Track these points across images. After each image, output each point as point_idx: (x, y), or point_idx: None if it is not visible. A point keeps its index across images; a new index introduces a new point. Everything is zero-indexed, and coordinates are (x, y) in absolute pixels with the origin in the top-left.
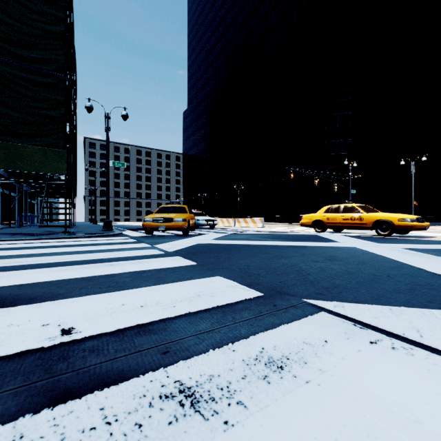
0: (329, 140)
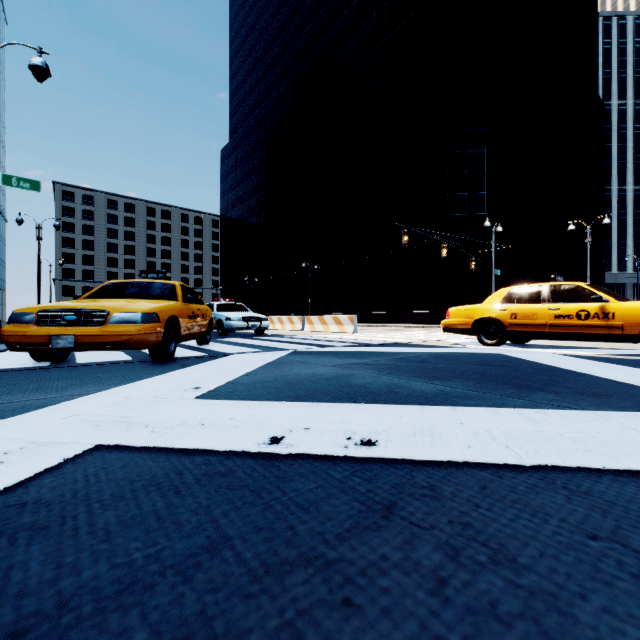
0: (453, 192)
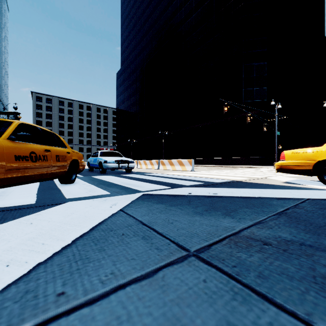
0: (247, 88)
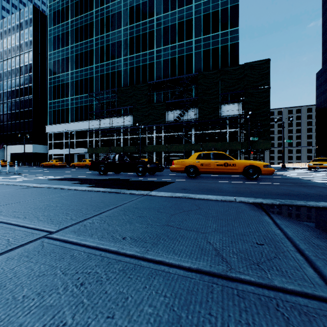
0: None
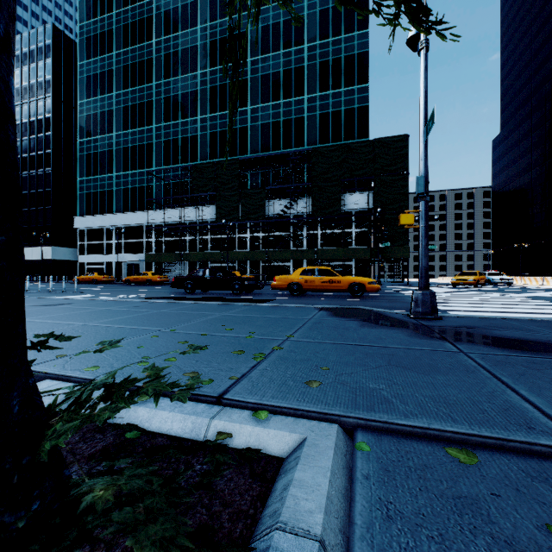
0: None
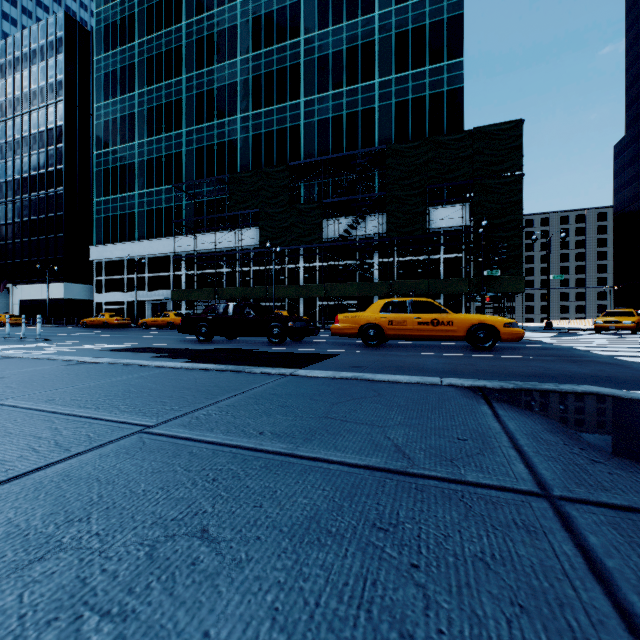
0: None
